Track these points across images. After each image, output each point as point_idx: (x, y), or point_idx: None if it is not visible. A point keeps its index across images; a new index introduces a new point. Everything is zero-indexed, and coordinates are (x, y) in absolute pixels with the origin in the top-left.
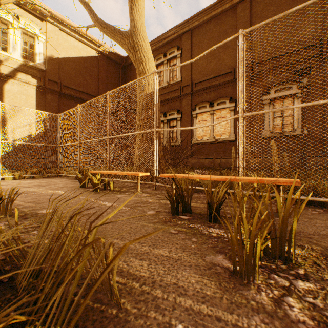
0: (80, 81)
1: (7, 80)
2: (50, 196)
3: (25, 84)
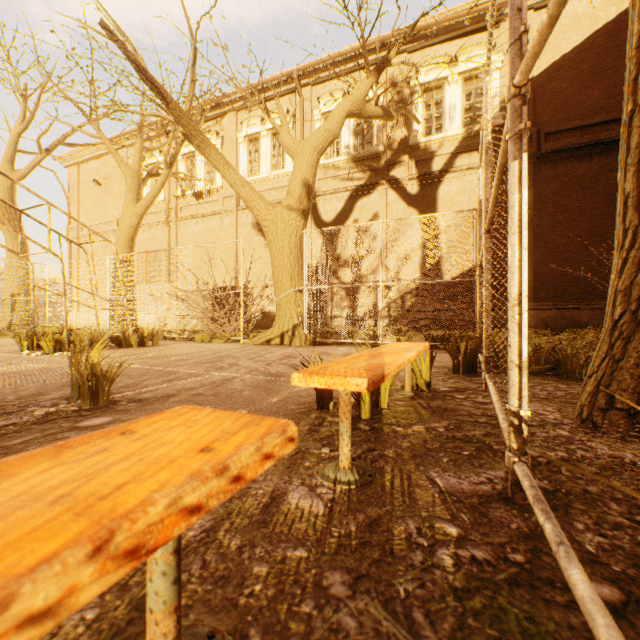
0: (595, 98)
1: (441, 180)
2: (253, 391)
3: (467, 173)
